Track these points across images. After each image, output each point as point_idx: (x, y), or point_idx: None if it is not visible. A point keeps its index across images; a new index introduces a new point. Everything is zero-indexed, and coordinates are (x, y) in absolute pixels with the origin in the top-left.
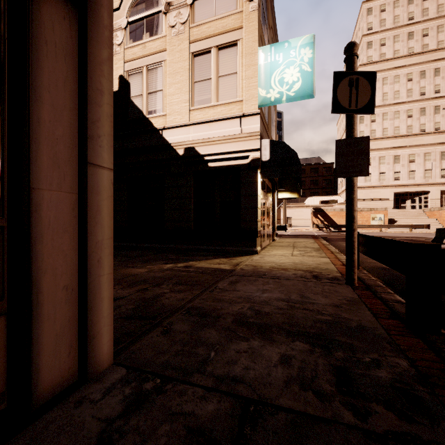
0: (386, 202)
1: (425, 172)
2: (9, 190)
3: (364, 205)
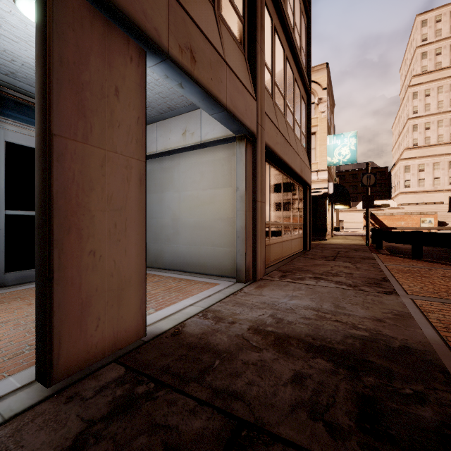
0: (440, 206)
1: None
2: (303, 219)
3: (417, 209)
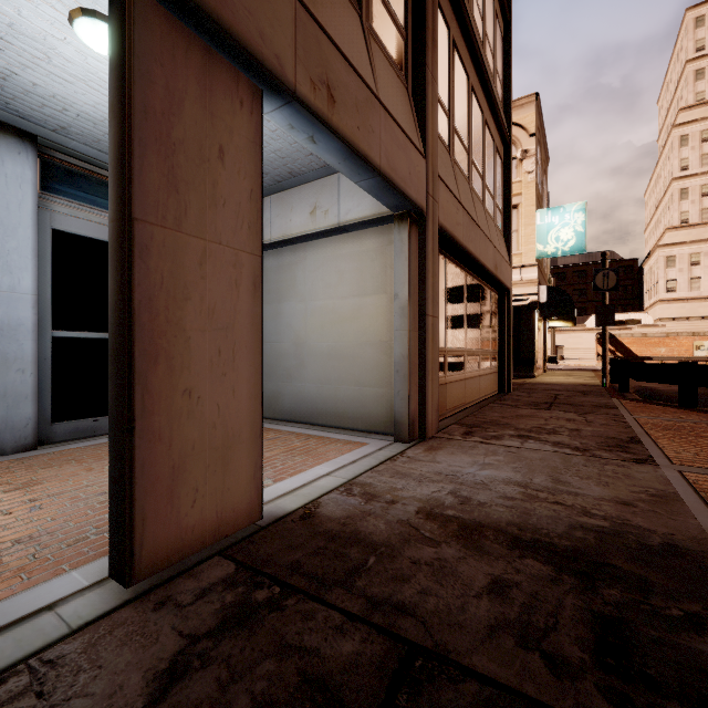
0: None
1: None
2: (498, 344)
3: (688, 327)
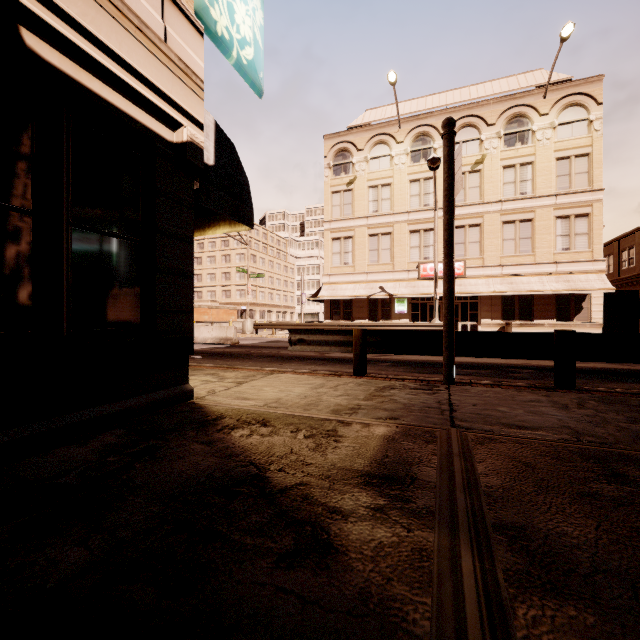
0: None
1: None
2: None
3: None
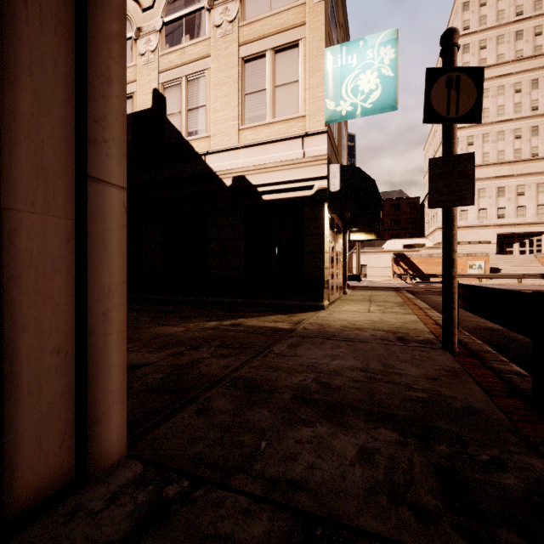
0: (487, 246)
1: (538, 208)
2: None
3: (459, 250)
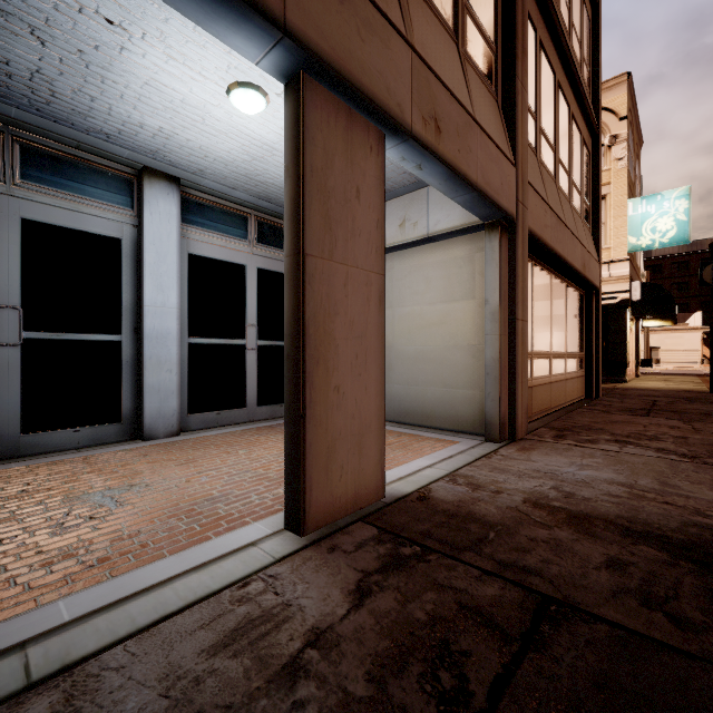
0: None
1: None
2: (585, 347)
3: None
